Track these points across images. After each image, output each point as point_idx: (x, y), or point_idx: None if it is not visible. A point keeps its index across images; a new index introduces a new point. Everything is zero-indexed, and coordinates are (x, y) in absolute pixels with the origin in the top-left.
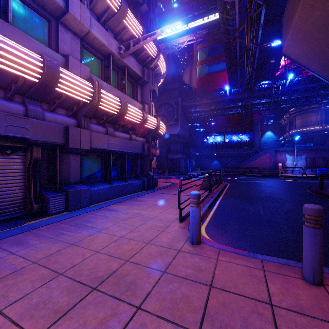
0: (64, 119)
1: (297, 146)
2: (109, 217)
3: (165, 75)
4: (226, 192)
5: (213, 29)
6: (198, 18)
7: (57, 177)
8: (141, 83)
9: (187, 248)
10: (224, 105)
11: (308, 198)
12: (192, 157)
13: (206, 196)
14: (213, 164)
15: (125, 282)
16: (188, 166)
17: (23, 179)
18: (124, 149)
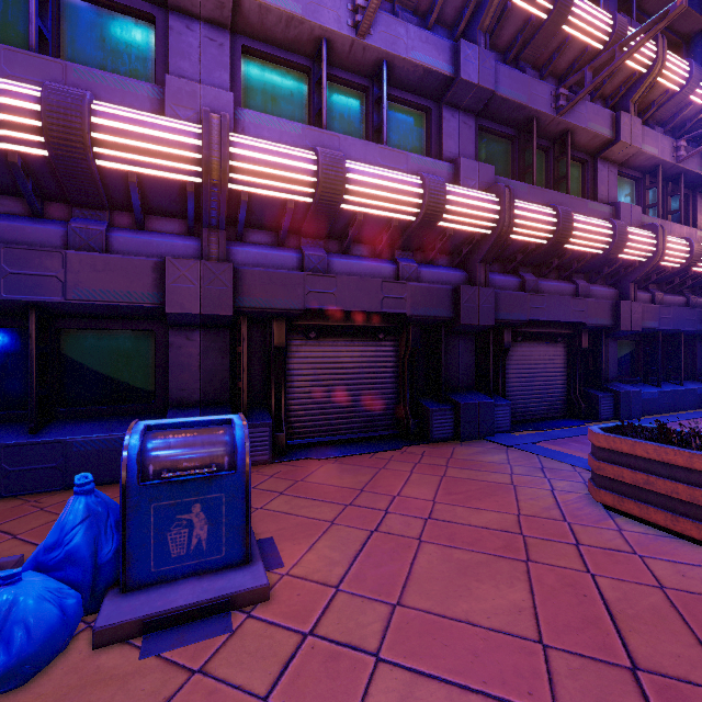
0: (604, 290)
1: None
2: None
3: None
4: None
5: None
6: None
7: (603, 371)
8: None
9: None
10: None
11: None
12: None
13: None
14: None
15: None
16: None
17: (565, 371)
18: (681, 326)
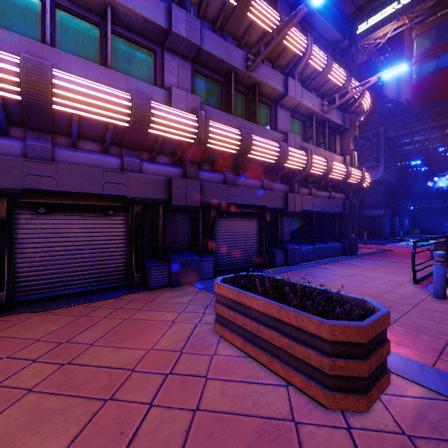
0: (281, 186)
1: None
2: (330, 273)
3: (369, 111)
4: None
5: None
6: None
7: (279, 236)
8: (340, 132)
9: (432, 299)
10: None
11: None
12: (403, 213)
13: None
14: (447, 224)
15: (384, 305)
16: (396, 227)
17: (258, 237)
18: (325, 209)
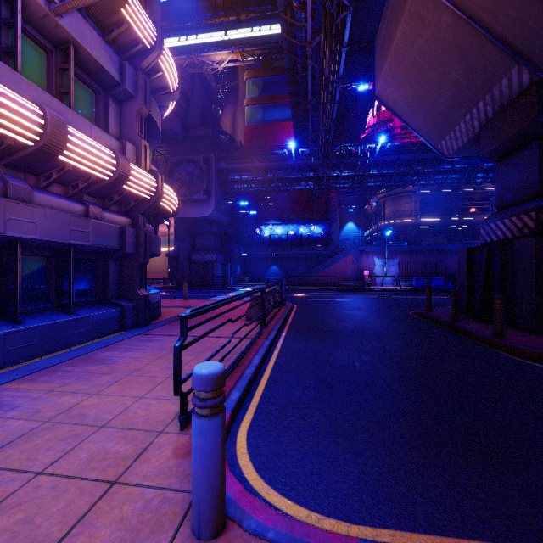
0: None
1: (388, 245)
2: None
3: (178, 95)
4: (293, 323)
5: (270, 50)
6: (246, 25)
7: None
8: (117, 95)
9: None
10: (287, 174)
11: (416, 327)
12: (236, 259)
13: (255, 336)
14: (270, 272)
15: None
16: (228, 275)
17: None
18: (63, 237)
